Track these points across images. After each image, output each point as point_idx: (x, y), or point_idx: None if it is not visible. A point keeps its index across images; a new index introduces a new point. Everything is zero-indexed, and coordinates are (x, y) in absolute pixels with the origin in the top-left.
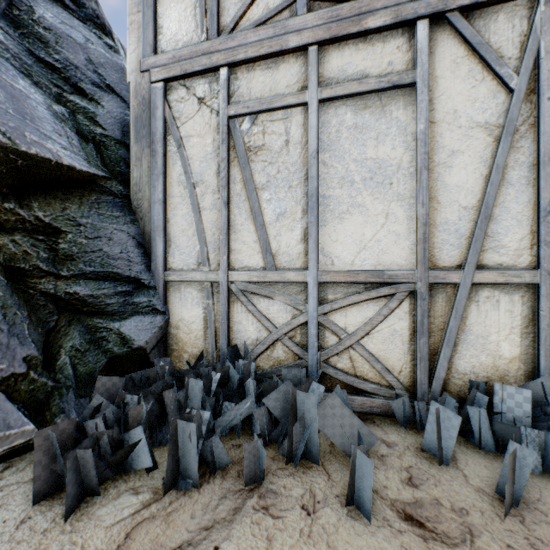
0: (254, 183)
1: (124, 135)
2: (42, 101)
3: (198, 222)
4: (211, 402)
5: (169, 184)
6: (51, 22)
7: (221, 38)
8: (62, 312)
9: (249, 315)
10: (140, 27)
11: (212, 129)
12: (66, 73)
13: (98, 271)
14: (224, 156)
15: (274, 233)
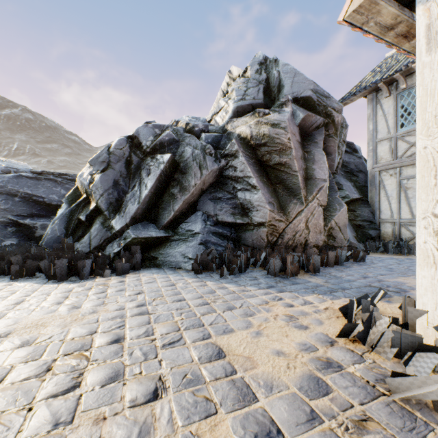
0: (408, 197)
1: (365, 183)
2: (350, 184)
3: (389, 207)
4: (394, 247)
5: (380, 197)
6: (346, 160)
7: (397, 160)
8: (356, 228)
9: (406, 231)
10: (371, 156)
11: (394, 183)
12: (350, 172)
13: (362, 219)
14: (398, 190)
15: (414, 209)
